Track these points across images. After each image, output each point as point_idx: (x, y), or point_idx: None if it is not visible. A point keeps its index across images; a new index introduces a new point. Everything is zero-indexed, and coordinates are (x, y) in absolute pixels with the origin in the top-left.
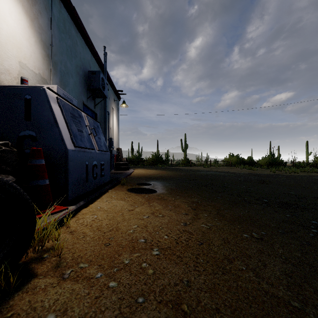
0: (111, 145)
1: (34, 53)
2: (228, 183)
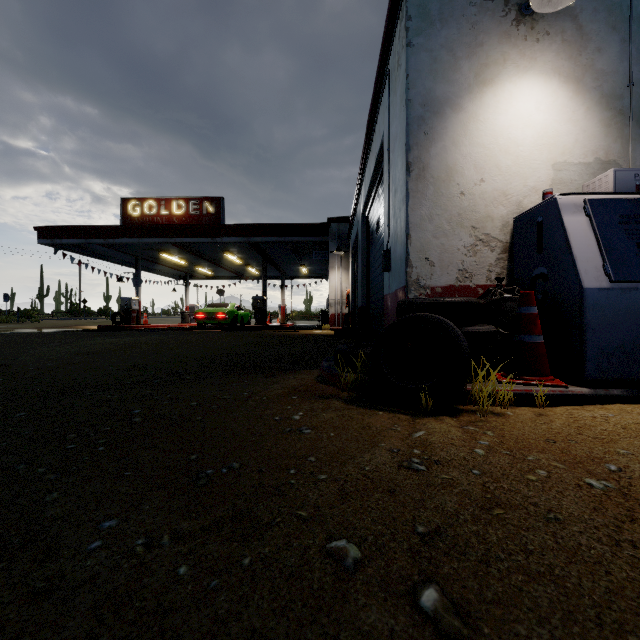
0: None
1: (582, 133)
2: None
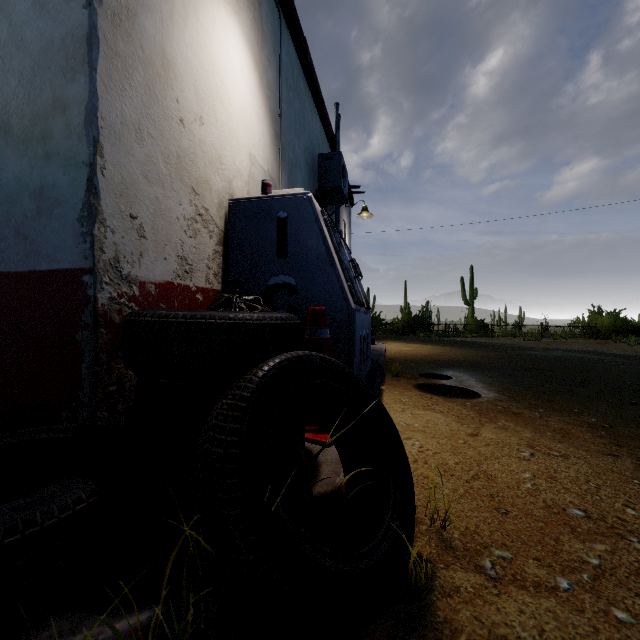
0: None
1: (262, 136)
2: (634, 380)
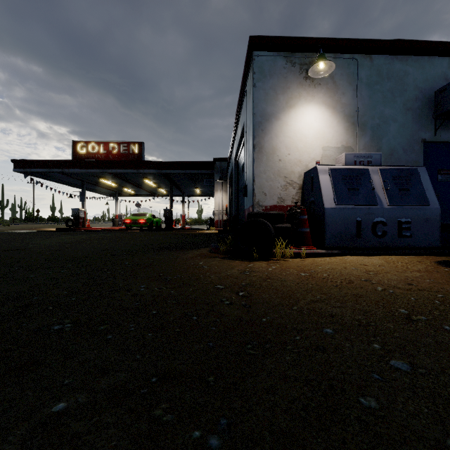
0: None
1: (336, 133)
2: None
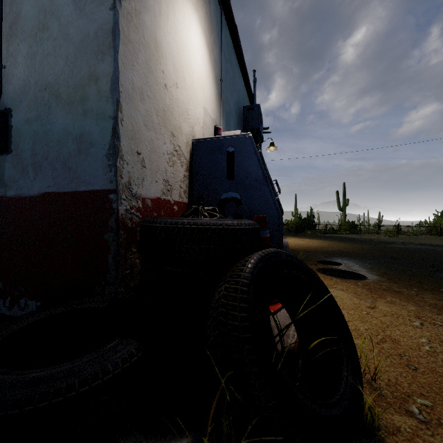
0: None
1: (211, 94)
2: None
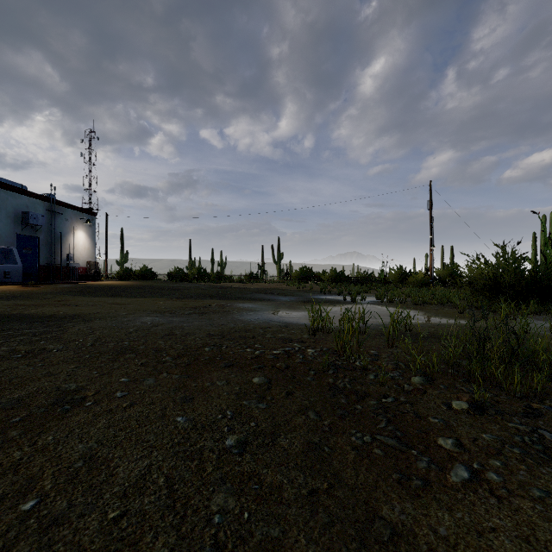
0: (68, 259)
1: None
2: (131, 288)
